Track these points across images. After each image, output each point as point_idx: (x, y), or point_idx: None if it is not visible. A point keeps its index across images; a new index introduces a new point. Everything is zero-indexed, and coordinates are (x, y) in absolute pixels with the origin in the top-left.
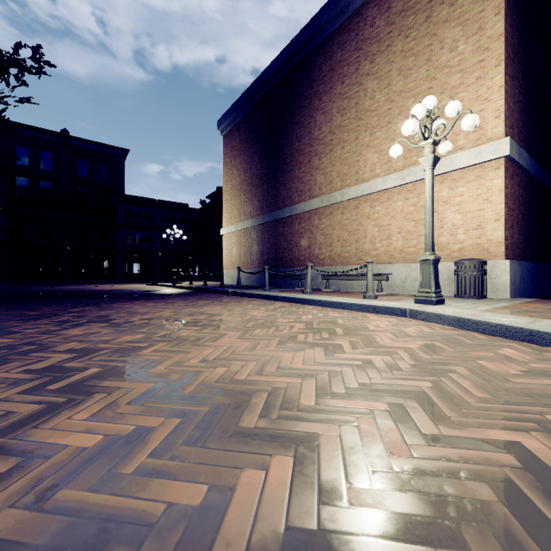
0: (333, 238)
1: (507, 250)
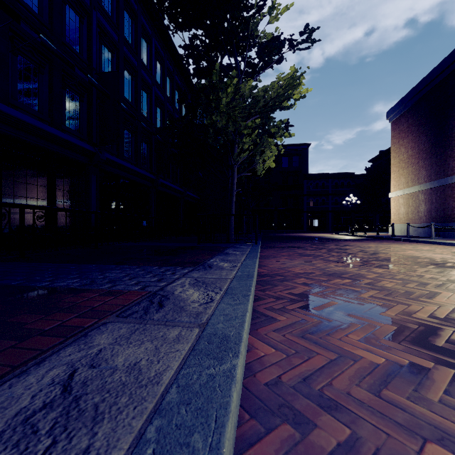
0: None
1: None
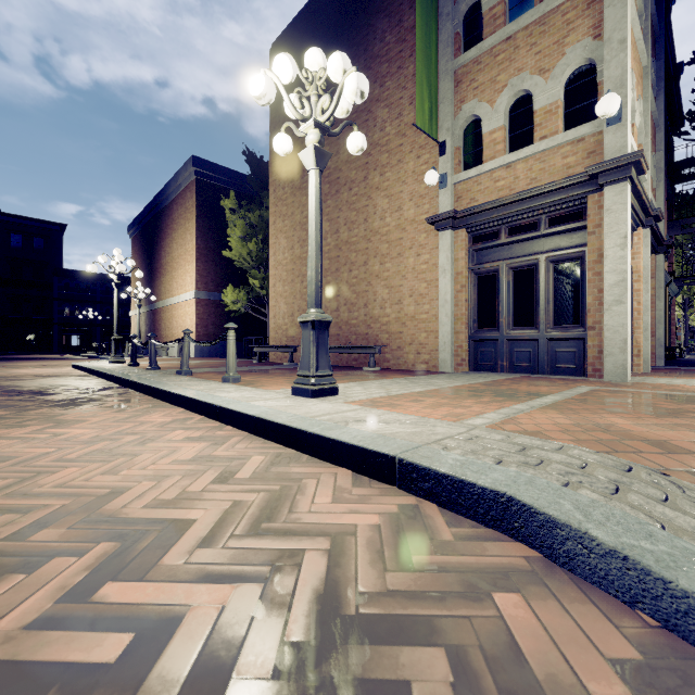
0: (166, 326)
1: (200, 337)
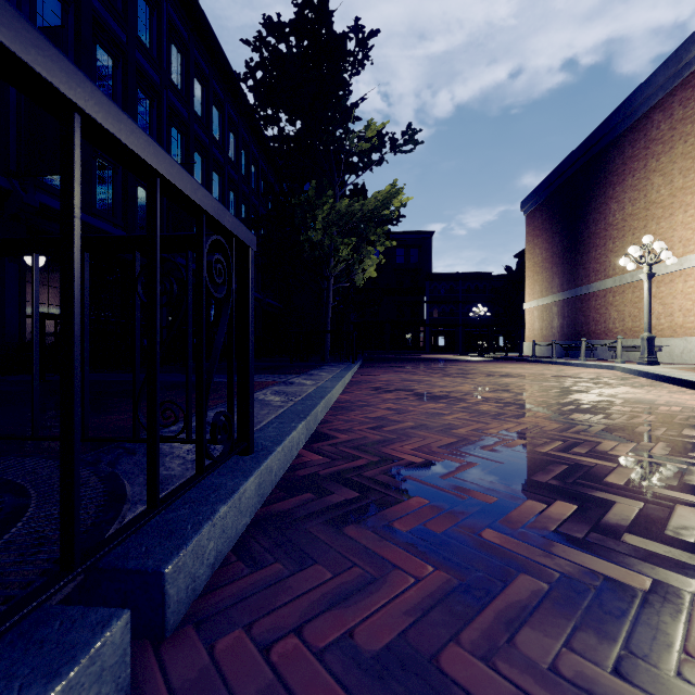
0: (625, 314)
1: None
